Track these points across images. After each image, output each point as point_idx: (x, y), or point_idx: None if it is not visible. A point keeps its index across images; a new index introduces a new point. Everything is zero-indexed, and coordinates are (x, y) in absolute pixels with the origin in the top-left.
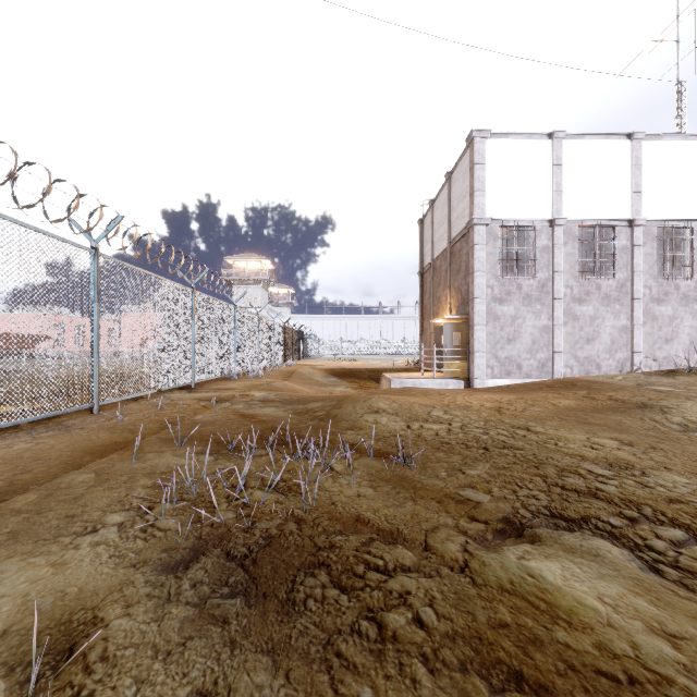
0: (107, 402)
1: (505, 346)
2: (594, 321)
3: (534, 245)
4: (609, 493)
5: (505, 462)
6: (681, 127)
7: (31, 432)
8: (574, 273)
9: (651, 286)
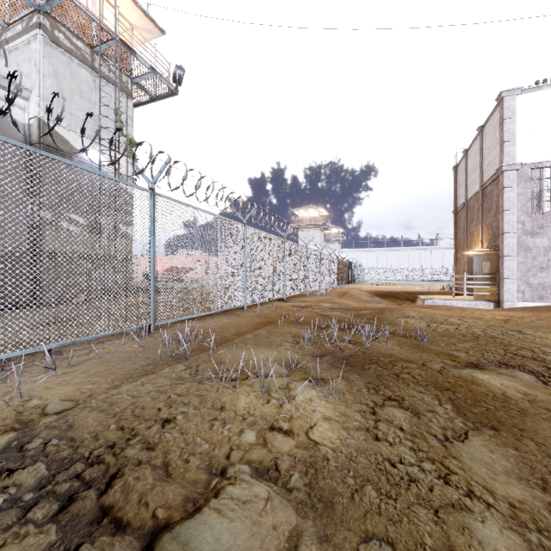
0: (249, 304)
1: (538, 274)
2: None
3: None
4: (544, 358)
5: (485, 342)
6: None
7: (225, 315)
8: None
9: None
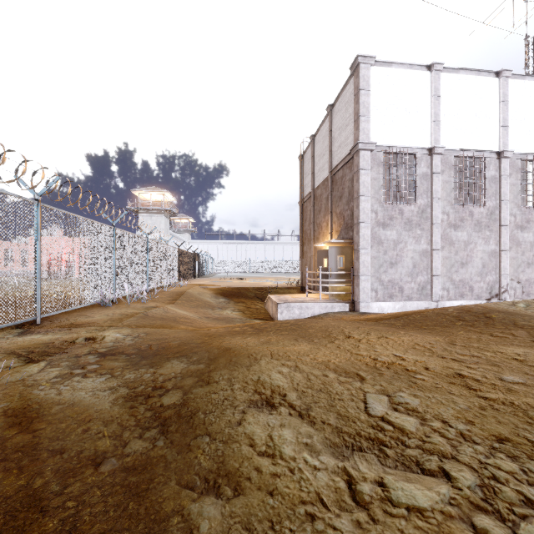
0: None
1: (388, 270)
2: (467, 246)
3: (414, 172)
4: None
5: None
6: None
7: None
8: (450, 200)
9: (516, 214)
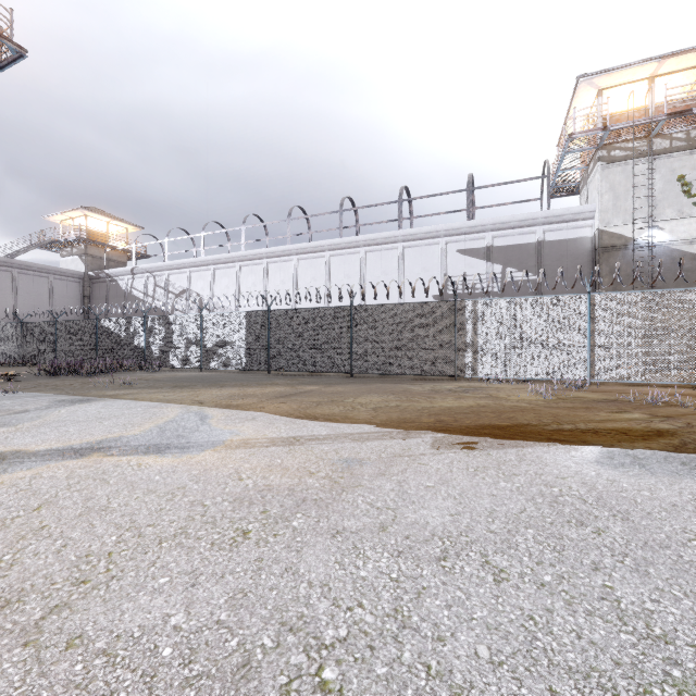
0: None
1: None
2: None
3: None
4: None
5: None
6: None
7: None
8: None
9: None
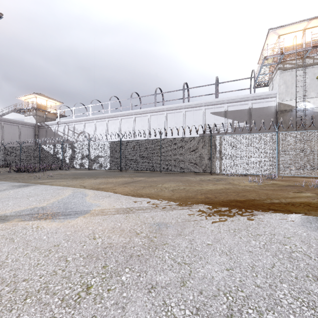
0: None
1: None
2: None
3: None
4: None
5: None
6: None
7: None
8: None
9: None
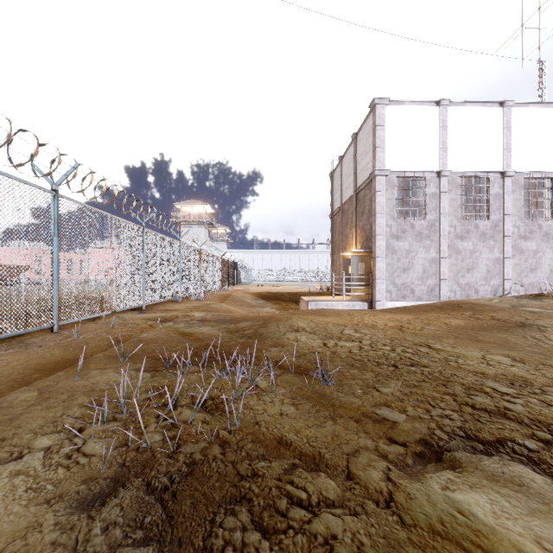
0: (66, 322)
1: (401, 275)
2: (473, 254)
3: (424, 192)
4: (518, 413)
5: (415, 380)
6: (542, 98)
7: None
8: (457, 215)
9: (519, 226)
